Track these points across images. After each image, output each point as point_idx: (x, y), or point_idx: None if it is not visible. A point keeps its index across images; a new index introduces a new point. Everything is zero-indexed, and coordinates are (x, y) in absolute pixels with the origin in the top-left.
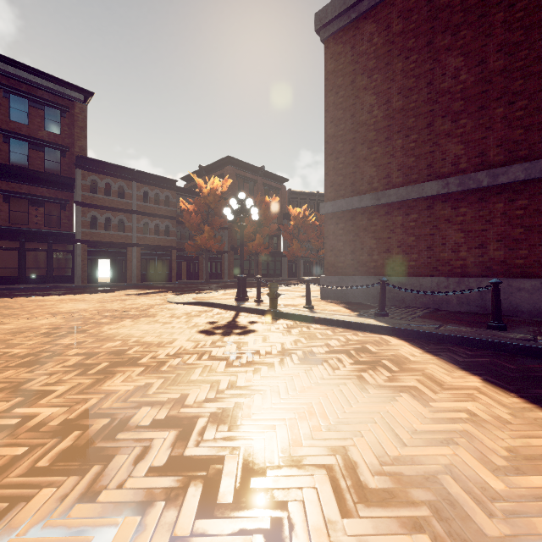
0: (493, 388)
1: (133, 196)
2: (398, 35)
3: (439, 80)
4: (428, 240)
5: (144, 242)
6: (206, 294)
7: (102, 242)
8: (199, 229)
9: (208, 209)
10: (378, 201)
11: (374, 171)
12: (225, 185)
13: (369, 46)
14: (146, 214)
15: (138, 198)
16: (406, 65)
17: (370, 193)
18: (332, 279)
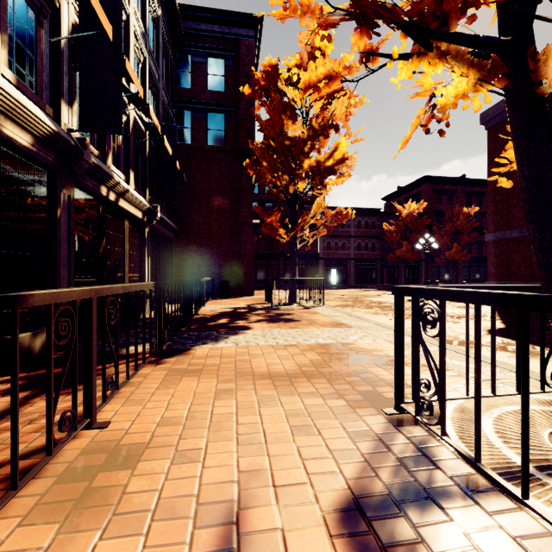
0: None
1: (351, 226)
2: None
3: None
4: None
5: (357, 257)
6: None
7: (333, 258)
8: (398, 244)
9: (406, 228)
10: (522, 234)
11: (521, 214)
12: (421, 207)
13: None
14: (359, 237)
15: (354, 226)
16: None
17: (517, 229)
18: (492, 283)
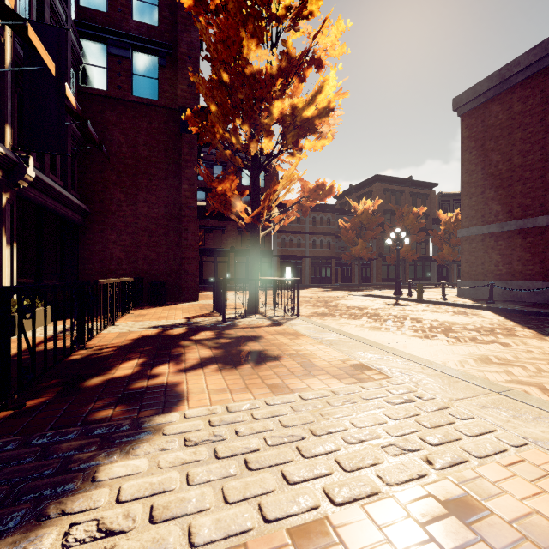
0: (505, 319)
1: (306, 222)
2: (517, 113)
3: (548, 145)
4: (540, 256)
5: (313, 254)
6: (368, 292)
7: (288, 256)
8: (353, 242)
9: (361, 225)
10: (501, 229)
11: (499, 208)
12: (376, 204)
13: (495, 120)
14: (314, 233)
15: (309, 222)
16: (524, 135)
17: (495, 223)
18: (466, 282)
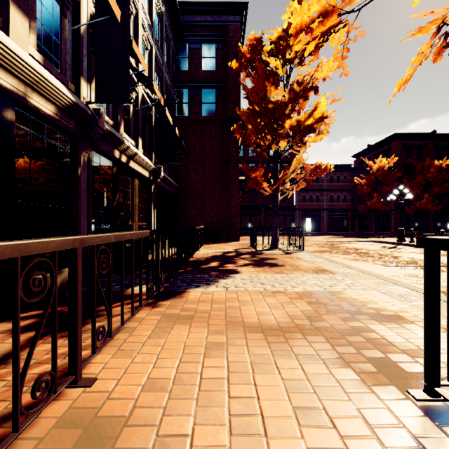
0: None
1: (324, 181)
2: None
3: None
4: None
5: (330, 207)
6: (377, 239)
7: (308, 209)
8: (369, 196)
9: (376, 181)
10: None
11: None
12: (391, 162)
13: None
14: (331, 190)
15: (326, 181)
16: None
17: None
18: None
